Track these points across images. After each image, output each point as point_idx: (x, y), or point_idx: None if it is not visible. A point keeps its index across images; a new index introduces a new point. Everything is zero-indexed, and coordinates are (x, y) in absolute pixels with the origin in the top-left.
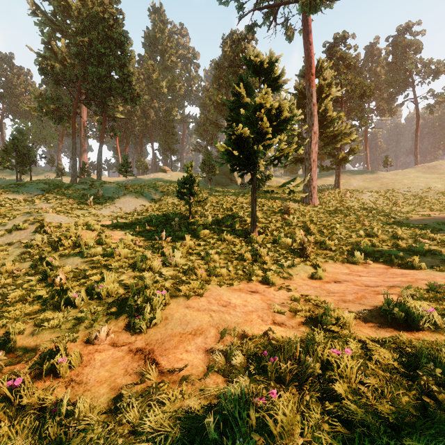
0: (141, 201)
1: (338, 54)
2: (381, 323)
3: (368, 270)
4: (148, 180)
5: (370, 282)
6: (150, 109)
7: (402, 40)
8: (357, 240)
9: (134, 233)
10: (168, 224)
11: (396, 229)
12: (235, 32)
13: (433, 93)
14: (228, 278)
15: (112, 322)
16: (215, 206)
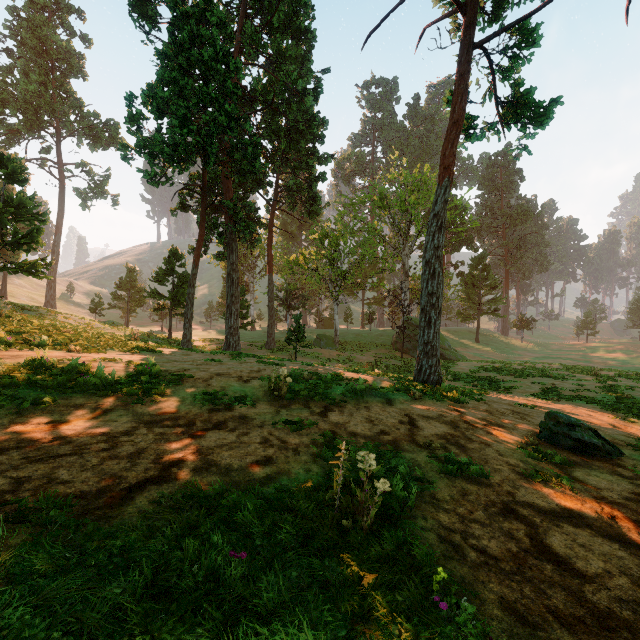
0: None
1: None
2: None
3: None
4: None
5: None
6: None
7: None
8: None
9: None
10: None
11: None
12: None
13: None
14: None
15: None
16: None
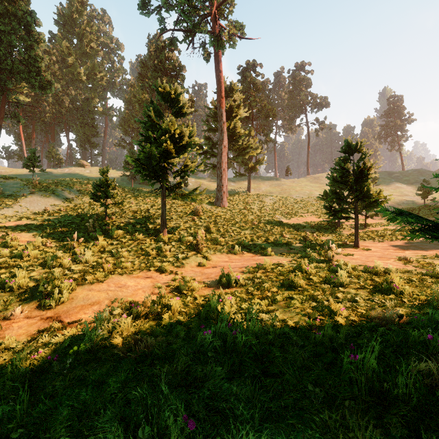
0: (52, 201)
1: (250, 78)
2: (217, 287)
3: (241, 258)
4: (62, 175)
5: (233, 266)
6: (65, 96)
7: (298, 75)
8: (242, 236)
9: (44, 235)
10: (82, 226)
11: (274, 228)
12: (158, 39)
13: (318, 121)
14: (131, 269)
15: (25, 305)
16: (134, 208)
